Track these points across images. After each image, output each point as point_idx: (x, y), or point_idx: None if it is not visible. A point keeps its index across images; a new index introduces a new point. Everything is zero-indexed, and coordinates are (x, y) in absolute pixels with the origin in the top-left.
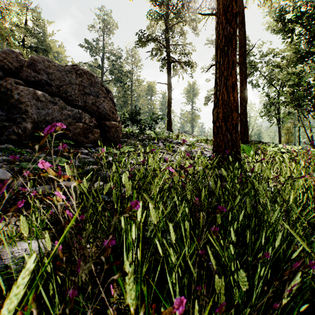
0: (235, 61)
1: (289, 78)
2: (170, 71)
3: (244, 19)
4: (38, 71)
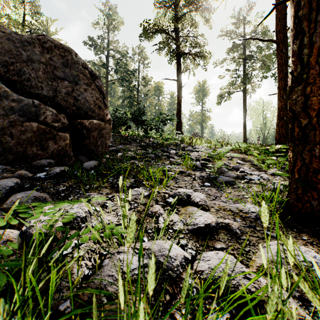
0: None
1: None
2: (179, 65)
3: None
4: None
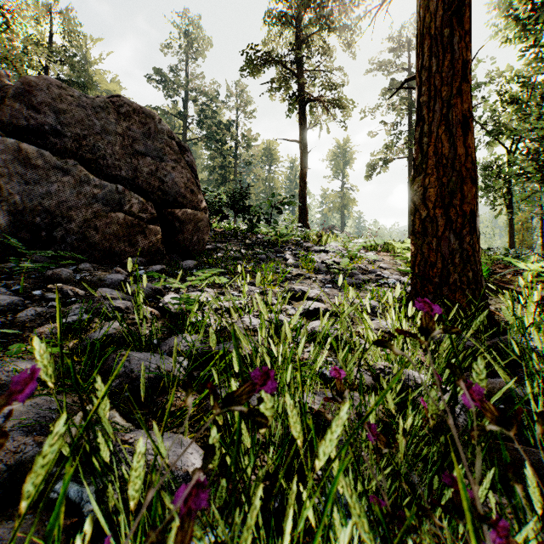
0: (468, 63)
1: (535, 124)
2: (304, 117)
3: None
4: (37, 106)
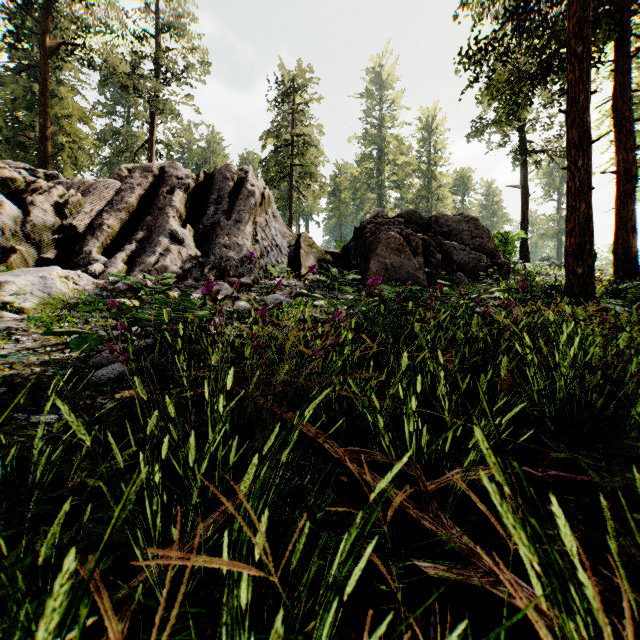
0: (632, 210)
1: None
2: (525, 164)
3: None
4: (441, 225)
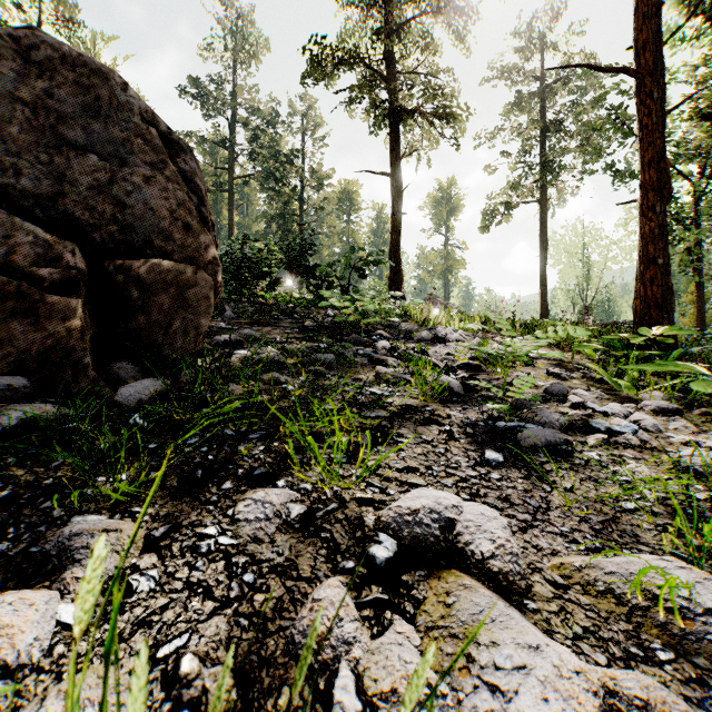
0: None
1: None
2: (397, 139)
3: None
4: None
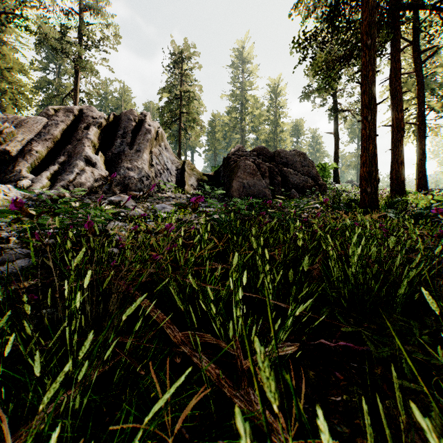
0: (402, 150)
1: None
2: (337, 119)
3: (423, 86)
4: (281, 157)
